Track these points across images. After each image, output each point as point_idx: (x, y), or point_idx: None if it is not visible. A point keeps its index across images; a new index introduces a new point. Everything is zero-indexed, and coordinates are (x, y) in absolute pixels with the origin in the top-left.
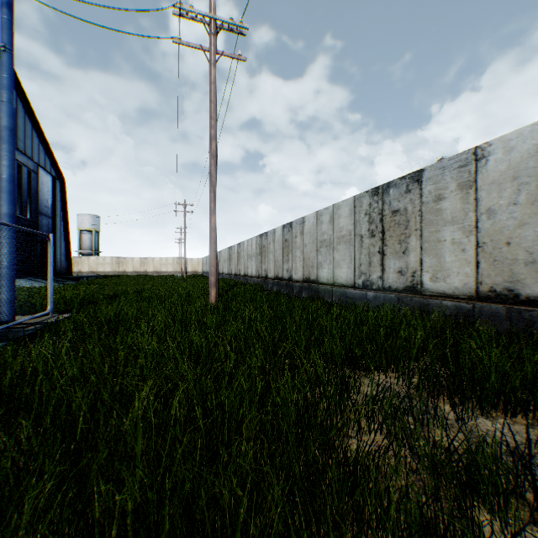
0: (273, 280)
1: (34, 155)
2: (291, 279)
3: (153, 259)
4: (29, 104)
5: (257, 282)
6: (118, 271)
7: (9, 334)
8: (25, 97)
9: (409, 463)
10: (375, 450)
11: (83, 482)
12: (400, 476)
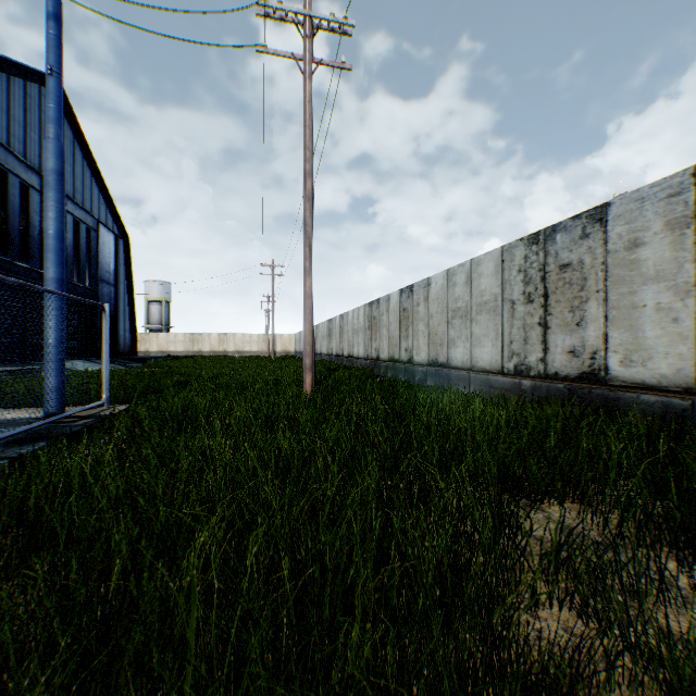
0: (387, 362)
1: (94, 210)
2: (411, 361)
3: (234, 335)
4: (88, 147)
5: (366, 365)
6: (191, 350)
7: (54, 431)
8: (83, 139)
9: (629, 670)
10: (572, 648)
11: (113, 671)
12: (613, 690)
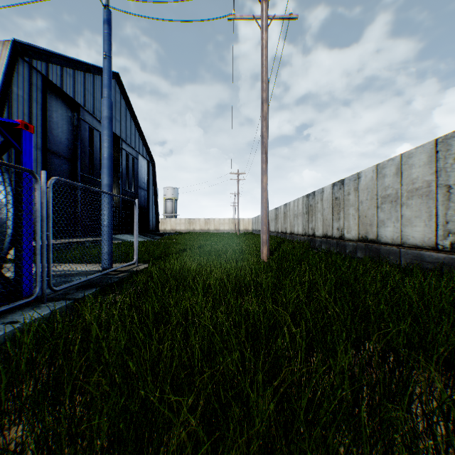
0: (321, 238)
1: (136, 147)
2: (342, 238)
3: (214, 219)
4: (133, 111)
5: (304, 239)
6: (189, 229)
7: (103, 280)
8: (130, 106)
9: None
10: None
11: None
12: None
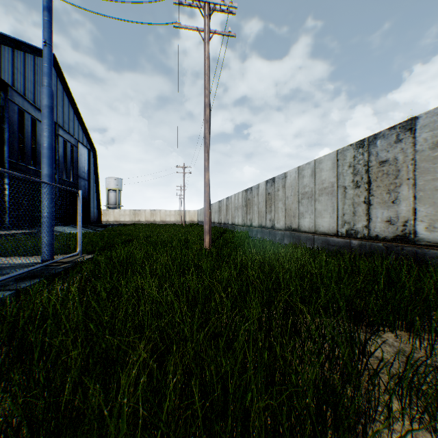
0: (257, 228)
1: (75, 134)
2: (273, 227)
3: (160, 211)
4: (72, 96)
5: (243, 229)
6: (134, 220)
7: (45, 271)
8: (69, 90)
9: None
10: None
11: None
12: None
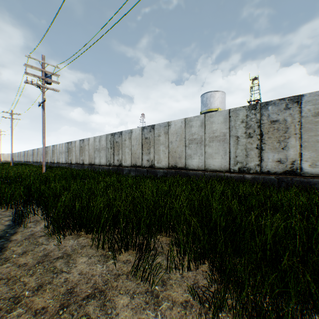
0: (35, 162)
1: None
2: (38, 162)
3: None
4: None
5: (32, 163)
6: None
7: None
8: None
9: None
10: None
11: None
12: None
